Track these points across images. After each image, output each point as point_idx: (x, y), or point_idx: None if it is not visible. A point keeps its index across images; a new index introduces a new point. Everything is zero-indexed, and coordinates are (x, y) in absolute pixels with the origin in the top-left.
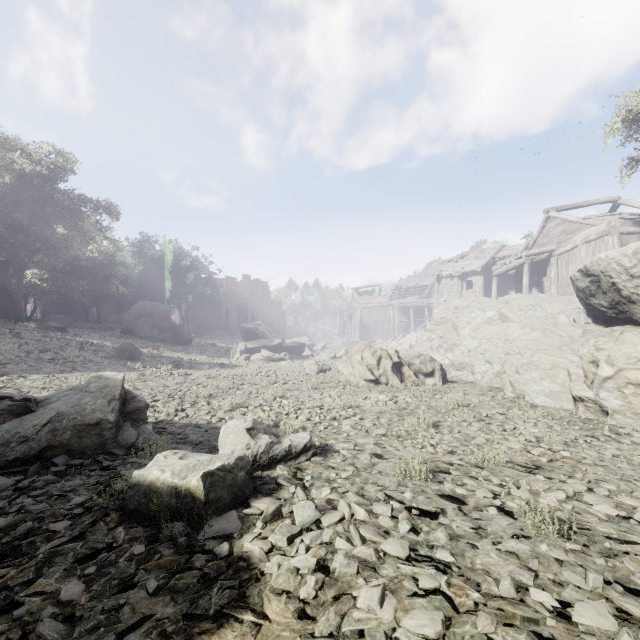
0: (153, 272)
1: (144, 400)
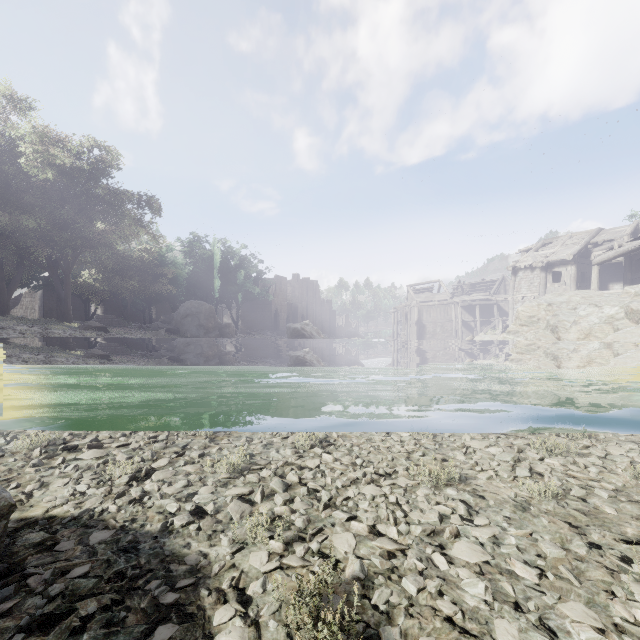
0: (203, 271)
1: (4, 494)
